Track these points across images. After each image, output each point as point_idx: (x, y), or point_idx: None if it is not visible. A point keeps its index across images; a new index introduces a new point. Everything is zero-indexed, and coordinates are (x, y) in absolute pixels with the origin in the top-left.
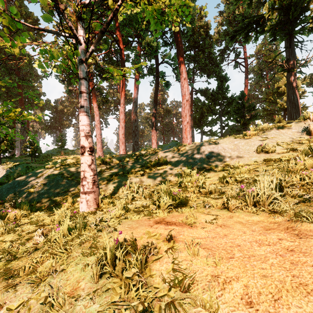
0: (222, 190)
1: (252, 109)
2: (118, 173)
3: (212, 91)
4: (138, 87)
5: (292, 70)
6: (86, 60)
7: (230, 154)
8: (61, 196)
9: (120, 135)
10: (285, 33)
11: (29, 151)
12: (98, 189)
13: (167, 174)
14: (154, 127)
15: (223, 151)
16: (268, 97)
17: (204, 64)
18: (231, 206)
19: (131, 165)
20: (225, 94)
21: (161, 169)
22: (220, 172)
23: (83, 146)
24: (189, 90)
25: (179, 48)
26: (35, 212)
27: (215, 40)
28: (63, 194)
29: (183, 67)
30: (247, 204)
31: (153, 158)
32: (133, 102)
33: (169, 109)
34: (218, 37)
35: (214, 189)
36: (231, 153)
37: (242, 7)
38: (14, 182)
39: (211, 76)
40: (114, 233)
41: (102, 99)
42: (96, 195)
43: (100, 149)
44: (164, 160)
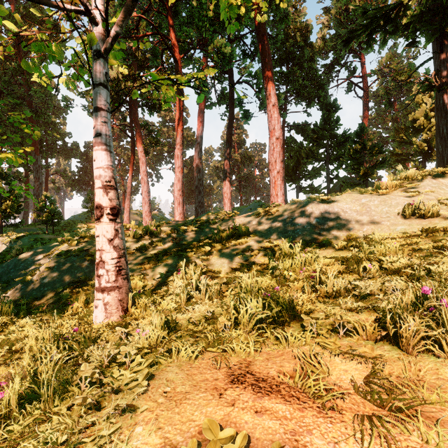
0: (363, 291)
1: (378, 151)
2: (168, 251)
3: (313, 125)
4: (203, 121)
5: (445, 87)
6: (106, 53)
7: (354, 220)
8: (75, 290)
9: (175, 192)
10: (434, 28)
11: (42, 216)
12: (127, 281)
13: (249, 254)
14: (227, 180)
15: (342, 215)
16: (398, 135)
17: (302, 85)
18: (407, 340)
19: (190, 238)
20: (334, 130)
21: (238, 245)
22: (342, 251)
23: (99, 206)
24: (280, 122)
25: (265, 58)
26: (23, 320)
27: (318, 50)
28: (78, 285)
29: (271, 87)
30: (444, 335)
31: (225, 226)
32: (196, 144)
33: (249, 155)
34: (323, 45)
35: (344, 288)
36: (357, 219)
37: (359, 0)
38: (8, 263)
39: (311, 104)
40: (124, 418)
41: (150, 140)
42: (122, 294)
43: (147, 214)
44: (243, 230)
